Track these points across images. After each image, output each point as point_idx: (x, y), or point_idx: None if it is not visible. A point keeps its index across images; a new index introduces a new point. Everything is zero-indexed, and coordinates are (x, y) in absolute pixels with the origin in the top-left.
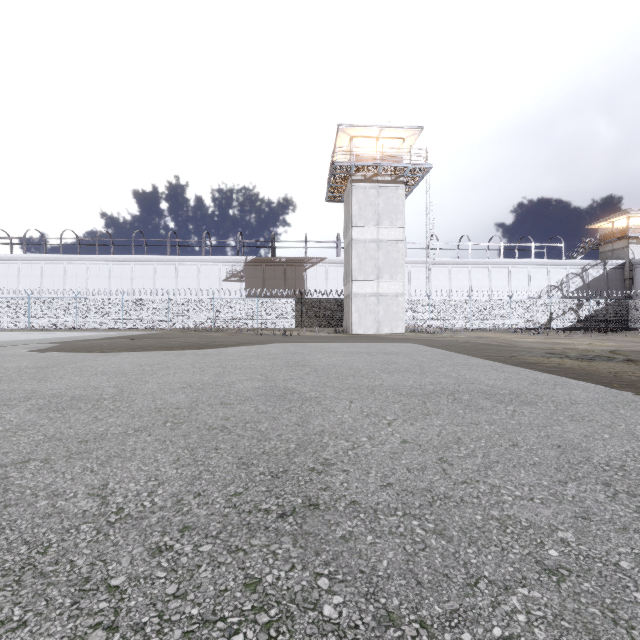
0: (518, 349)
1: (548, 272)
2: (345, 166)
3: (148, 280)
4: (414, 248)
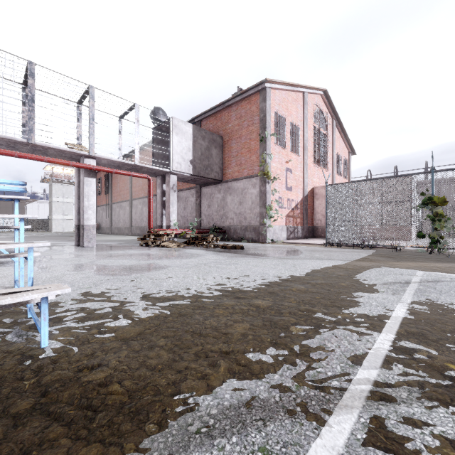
0: None
1: None
2: (50, 178)
3: None
4: None
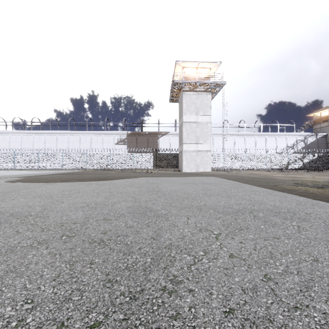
0: (276, 181)
1: (286, 139)
2: (179, 83)
3: (76, 143)
4: (215, 127)
